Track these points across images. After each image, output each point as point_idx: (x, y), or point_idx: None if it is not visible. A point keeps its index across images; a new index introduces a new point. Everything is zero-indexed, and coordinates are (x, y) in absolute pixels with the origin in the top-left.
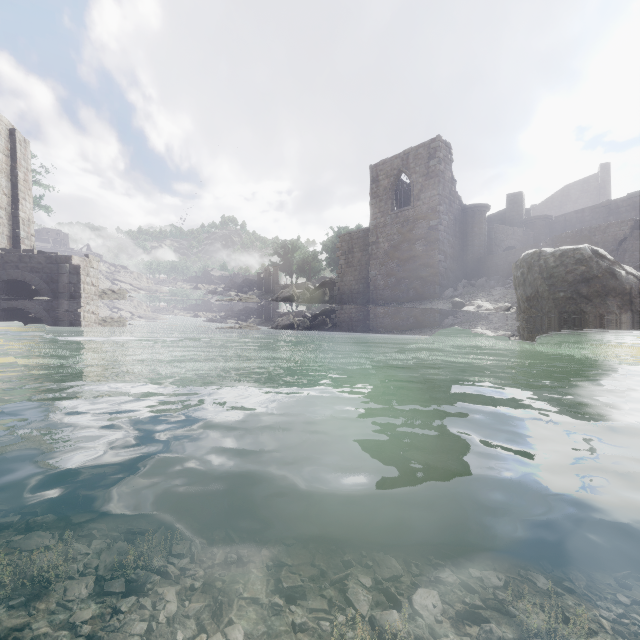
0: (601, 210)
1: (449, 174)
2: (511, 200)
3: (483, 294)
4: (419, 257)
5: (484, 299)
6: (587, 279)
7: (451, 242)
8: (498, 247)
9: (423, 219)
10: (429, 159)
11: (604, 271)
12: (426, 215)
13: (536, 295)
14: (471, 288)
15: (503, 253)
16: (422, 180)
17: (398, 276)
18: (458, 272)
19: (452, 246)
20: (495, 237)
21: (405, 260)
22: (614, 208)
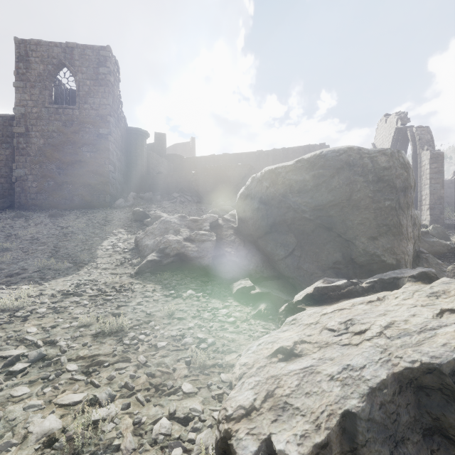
0: (210, 160)
1: (118, 91)
2: (158, 137)
3: (156, 206)
4: (87, 163)
5: (159, 210)
6: (405, 188)
7: (119, 156)
8: (153, 170)
9: (92, 124)
10: (99, 65)
11: (414, 181)
12: (95, 121)
13: (342, 203)
14: (141, 200)
15: (163, 174)
16: (90, 83)
17: (59, 180)
18: (124, 185)
19: (120, 160)
20: (151, 162)
21: (69, 163)
22: (217, 160)
